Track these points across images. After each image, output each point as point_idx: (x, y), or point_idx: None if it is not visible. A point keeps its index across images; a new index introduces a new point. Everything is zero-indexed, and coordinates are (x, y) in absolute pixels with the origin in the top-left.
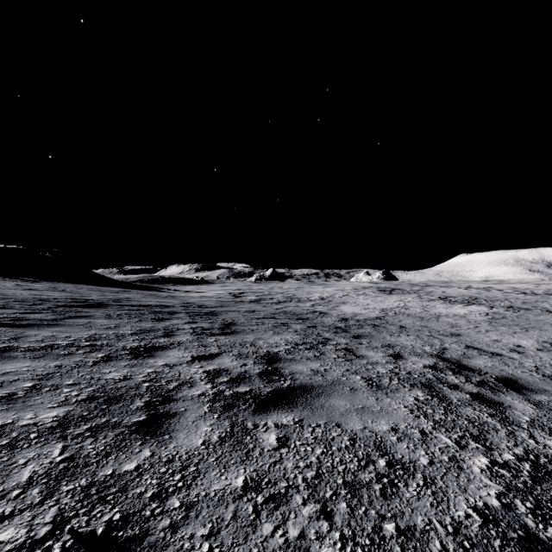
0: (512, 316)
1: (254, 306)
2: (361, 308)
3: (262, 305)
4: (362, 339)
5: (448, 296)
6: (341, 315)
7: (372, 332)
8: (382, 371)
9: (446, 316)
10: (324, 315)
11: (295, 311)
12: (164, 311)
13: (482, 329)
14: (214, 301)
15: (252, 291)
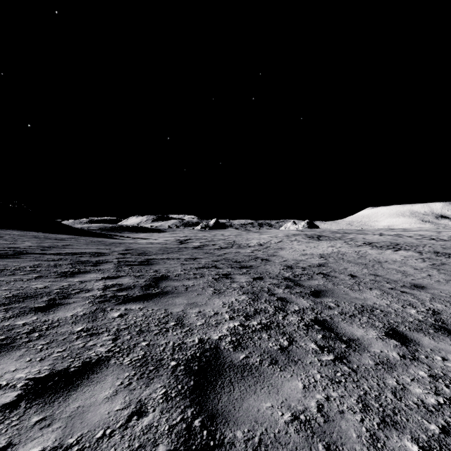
0: (450, 261)
1: (196, 253)
2: (300, 254)
3: (205, 251)
4: (325, 297)
5: (371, 242)
6: (284, 261)
7: (327, 284)
8: (426, 397)
9: (386, 262)
10: (267, 262)
11: (237, 258)
12: (90, 261)
13: (439, 279)
14: (158, 247)
15: (197, 238)
